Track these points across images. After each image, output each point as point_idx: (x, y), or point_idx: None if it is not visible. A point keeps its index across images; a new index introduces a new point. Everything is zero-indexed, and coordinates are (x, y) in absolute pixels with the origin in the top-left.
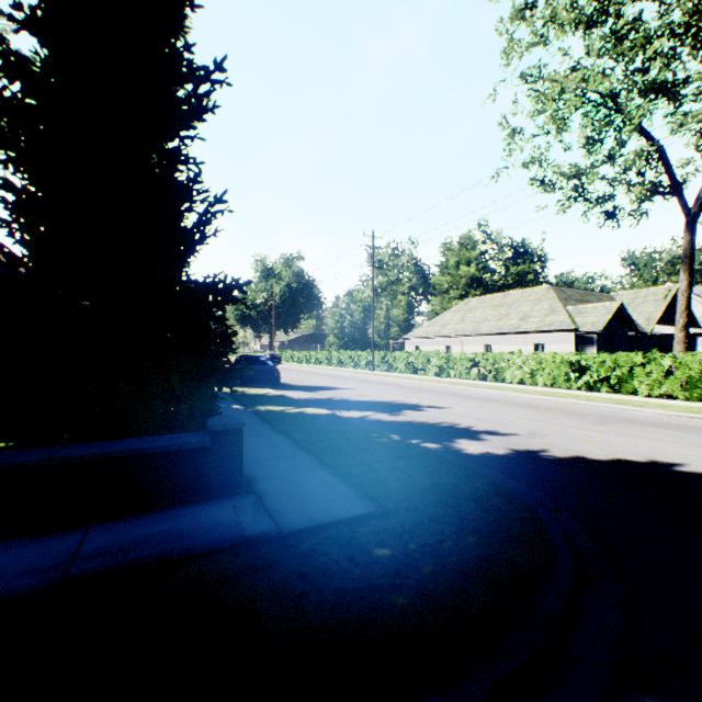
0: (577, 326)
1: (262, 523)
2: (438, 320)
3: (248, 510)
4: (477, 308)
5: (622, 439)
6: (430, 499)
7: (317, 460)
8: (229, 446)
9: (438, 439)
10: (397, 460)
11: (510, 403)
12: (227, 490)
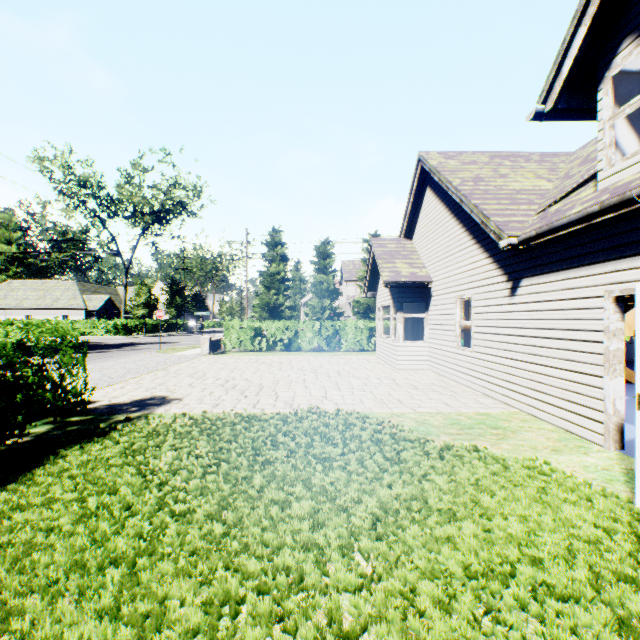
0: (88, 307)
1: None
2: None
3: None
4: (21, 289)
5: None
6: None
7: None
8: None
9: None
10: None
11: None
12: None
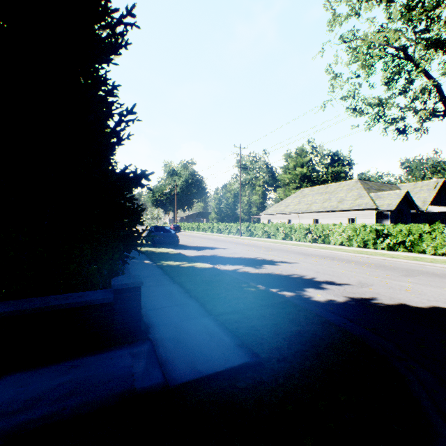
0: (377, 206)
1: (152, 375)
2: (283, 203)
3: (141, 359)
4: (309, 195)
5: (429, 288)
6: (296, 348)
7: (202, 307)
8: (129, 302)
9: (291, 288)
10: (264, 307)
11: (337, 259)
12: (127, 338)
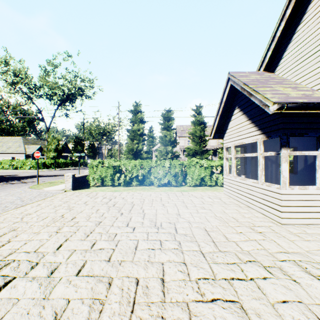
0: (27, 152)
1: None
2: None
3: None
4: None
5: None
6: None
7: None
8: None
9: None
10: None
11: None
12: None
